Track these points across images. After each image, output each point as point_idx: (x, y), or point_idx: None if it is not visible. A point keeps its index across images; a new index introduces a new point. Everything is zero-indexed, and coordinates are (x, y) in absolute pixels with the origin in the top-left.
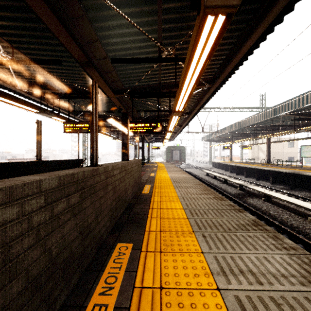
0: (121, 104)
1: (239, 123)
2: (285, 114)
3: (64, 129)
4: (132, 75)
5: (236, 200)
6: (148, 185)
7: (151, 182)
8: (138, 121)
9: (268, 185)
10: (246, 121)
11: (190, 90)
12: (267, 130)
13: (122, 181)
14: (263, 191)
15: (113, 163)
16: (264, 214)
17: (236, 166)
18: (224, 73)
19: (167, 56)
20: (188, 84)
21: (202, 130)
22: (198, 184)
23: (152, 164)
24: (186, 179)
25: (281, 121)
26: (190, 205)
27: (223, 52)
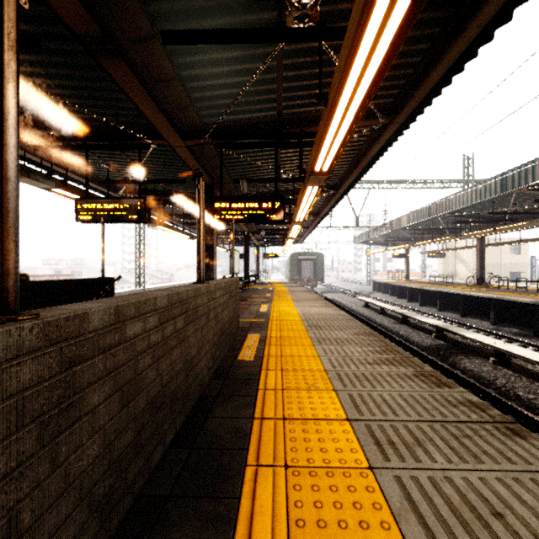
0: (200, 164)
1: (428, 208)
2: (523, 190)
3: (78, 213)
4: (219, 93)
5: (437, 362)
6: (254, 336)
7: (261, 328)
8: (234, 197)
9: (487, 328)
10: (442, 205)
11: (356, 107)
12: (479, 223)
13: (174, 345)
14: (492, 343)
15: (136, 295)
16: (505, 395)
17: (420, 290)
18: (424, 84)
19: (300, 26)
20: (353, 88)
21: (356, 223)
22: (363, 334)
23: (264, 287)
24: (334, 318)
25: (511, 204)
26: (363, 405)
27: (428, 29)
